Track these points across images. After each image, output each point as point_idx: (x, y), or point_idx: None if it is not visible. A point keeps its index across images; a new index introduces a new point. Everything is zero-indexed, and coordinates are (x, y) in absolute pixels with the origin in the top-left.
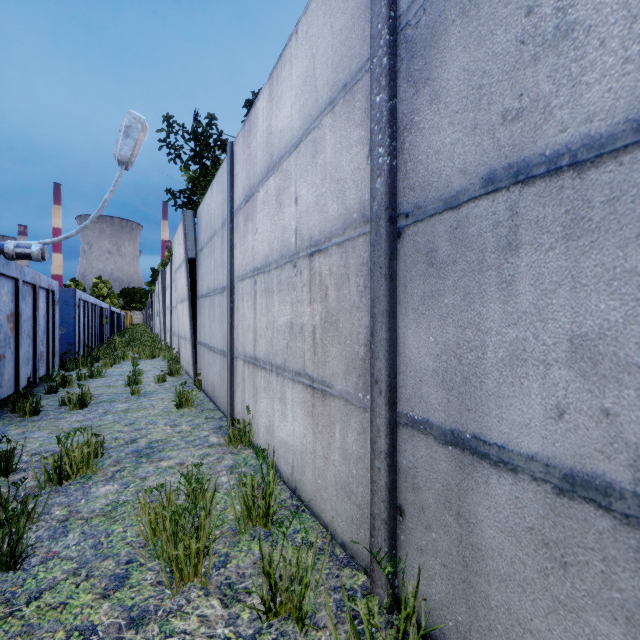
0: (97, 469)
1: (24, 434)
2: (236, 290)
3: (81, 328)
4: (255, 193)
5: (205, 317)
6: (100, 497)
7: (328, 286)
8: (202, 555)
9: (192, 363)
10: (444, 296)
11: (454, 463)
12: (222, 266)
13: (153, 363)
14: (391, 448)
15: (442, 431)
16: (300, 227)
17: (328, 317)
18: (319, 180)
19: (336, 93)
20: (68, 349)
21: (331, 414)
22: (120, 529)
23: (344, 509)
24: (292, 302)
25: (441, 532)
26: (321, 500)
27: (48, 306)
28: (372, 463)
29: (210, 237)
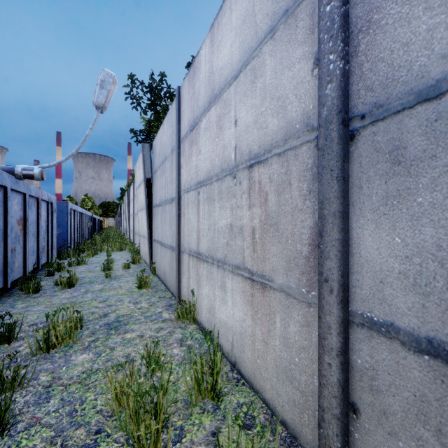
0: (77, 339)
1: (27, 308)
2: (182, 200)
3: (72, 229)
4: (198, 123)
5: (158, 221)
6: (78, 365)
7: (268, 192)
8: (161, 435)
9: (149, 255)
10: (417, 194)
11: (433, 375)
12: (171, 182)
13: (121, 254)
14: (344, 346)
15: (414, 337)
16: (239, 144)
17: (268, 219)
18: (258, 101)
19: (276, 20)
20: (63, 244)
21: (271, 305)
22: (92, 397)
23: (285, 391)
24: (232, 207)
25: (412, 444)
26: (261, 378)
27: (48, 213)
28: (321, 357)
29: (162, 162)
